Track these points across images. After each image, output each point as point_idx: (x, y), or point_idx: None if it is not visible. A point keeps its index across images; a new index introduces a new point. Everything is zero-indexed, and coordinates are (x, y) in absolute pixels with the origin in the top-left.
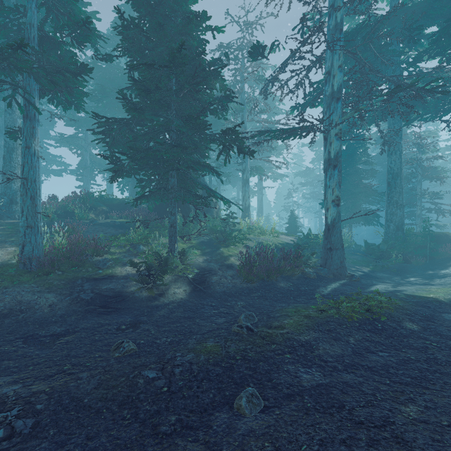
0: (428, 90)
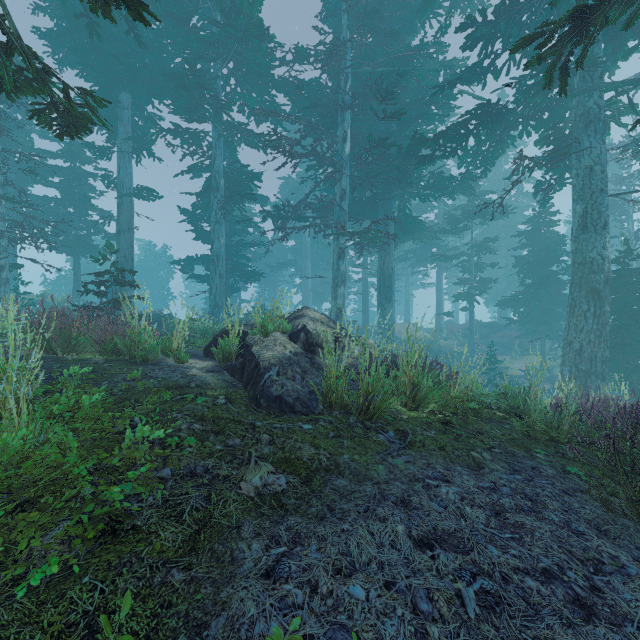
0: None
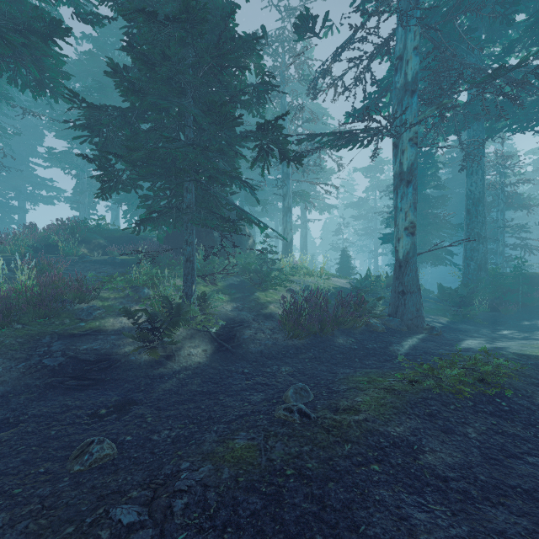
0: (538, 75)
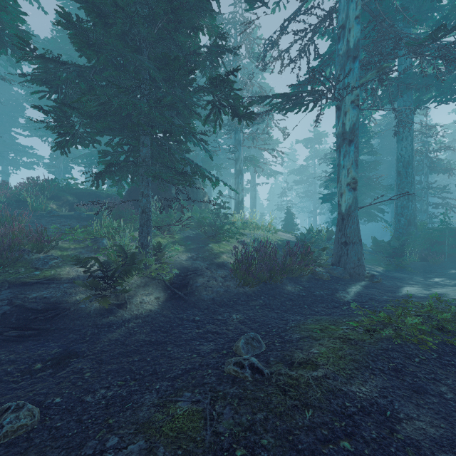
0: None
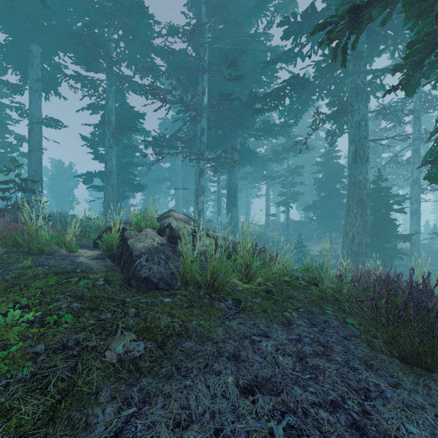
0: None
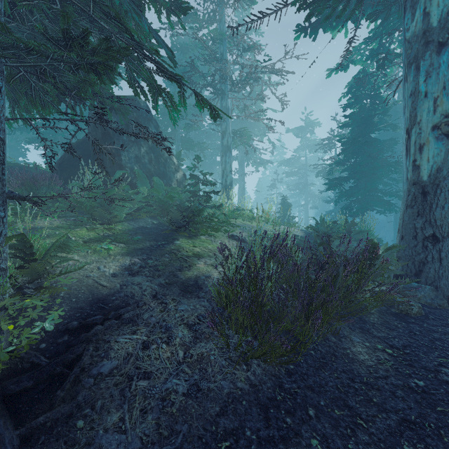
0: None
